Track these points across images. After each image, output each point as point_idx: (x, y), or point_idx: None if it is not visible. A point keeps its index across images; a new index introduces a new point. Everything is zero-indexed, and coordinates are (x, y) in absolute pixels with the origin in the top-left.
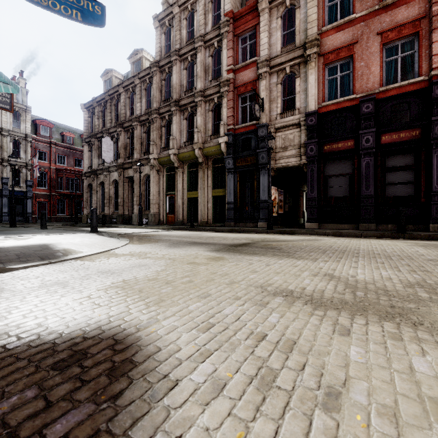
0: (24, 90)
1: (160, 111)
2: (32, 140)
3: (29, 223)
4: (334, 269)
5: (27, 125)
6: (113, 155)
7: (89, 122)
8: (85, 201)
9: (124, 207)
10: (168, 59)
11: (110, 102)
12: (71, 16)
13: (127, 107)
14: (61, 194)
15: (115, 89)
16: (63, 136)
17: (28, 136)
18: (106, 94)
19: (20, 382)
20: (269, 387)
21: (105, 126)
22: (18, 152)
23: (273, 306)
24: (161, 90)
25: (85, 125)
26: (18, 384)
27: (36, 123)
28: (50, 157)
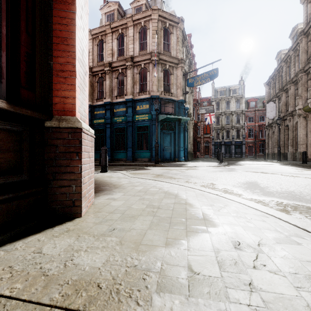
0: (242, 86)
1: (304, 69)
2: (245, 112)
3: (241, 158)
4: (195, 173)
5: (243, 105)
6: (275, 112)
7: (268, 92)
8: (266, 144)
9: (284, 148)
10: (309, 24)
11: (278, 75)
12: (206, 81)
13: (286, 74)
14: (261, 140)
15: (279, 66)
16: (263, 103)
17: (243, 111)
18: (275, 71)
19: (142, 169)
20: (145, 171)
21: (275, 93)
22: (239, 121)
23: (162, 171)
24: (307, 51)
25: (266, 95)
26: (142, 169)
27: (248, 102)
28: (255, 119)
